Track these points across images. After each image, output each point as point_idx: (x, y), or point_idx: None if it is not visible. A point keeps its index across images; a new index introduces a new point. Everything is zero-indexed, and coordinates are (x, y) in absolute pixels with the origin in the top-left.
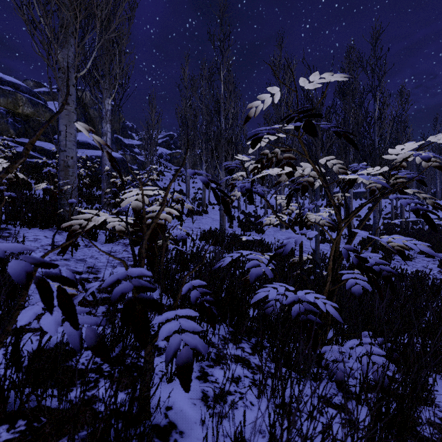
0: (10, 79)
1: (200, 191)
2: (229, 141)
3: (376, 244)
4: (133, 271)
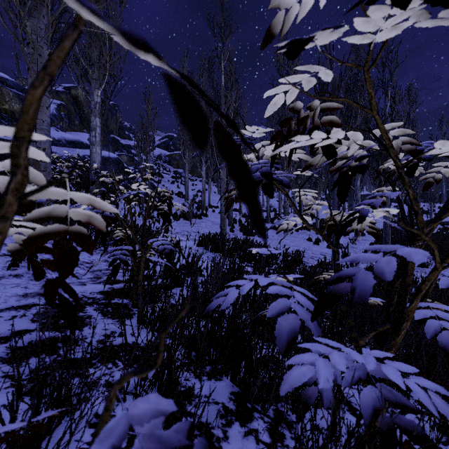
0: None
1: (200, 194)
2: None
3: None
4: None
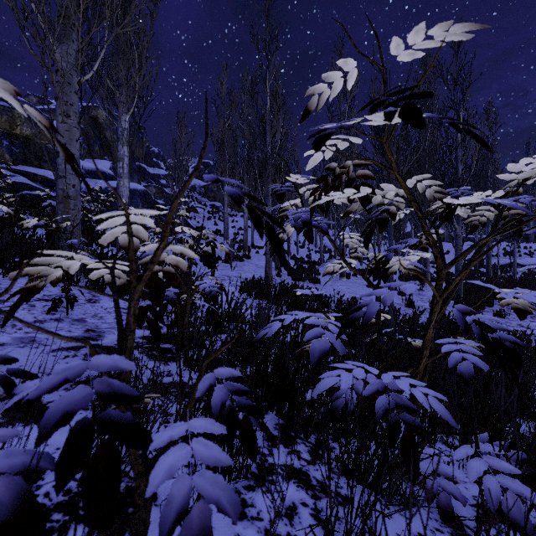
0: None
1: (241, 232)
2: (277, 169)
3: (459, 296)
4: (100, 361)
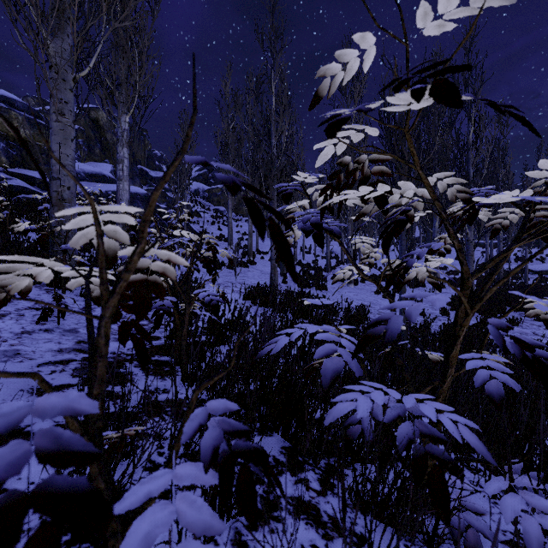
0: (1, 93)
1: (246, 237)
2: (283, 171)
3: None
4: (49, 403)
